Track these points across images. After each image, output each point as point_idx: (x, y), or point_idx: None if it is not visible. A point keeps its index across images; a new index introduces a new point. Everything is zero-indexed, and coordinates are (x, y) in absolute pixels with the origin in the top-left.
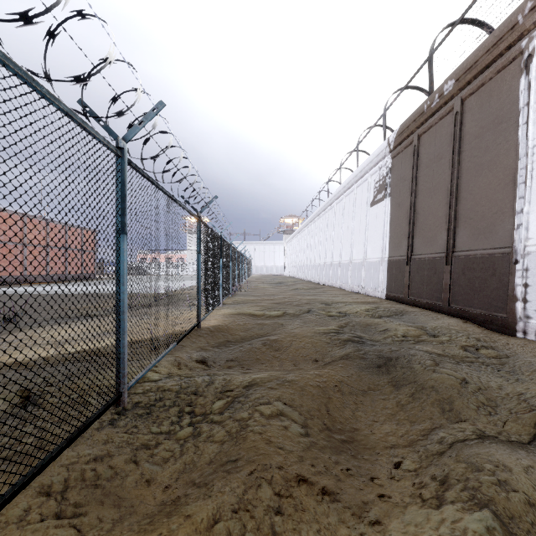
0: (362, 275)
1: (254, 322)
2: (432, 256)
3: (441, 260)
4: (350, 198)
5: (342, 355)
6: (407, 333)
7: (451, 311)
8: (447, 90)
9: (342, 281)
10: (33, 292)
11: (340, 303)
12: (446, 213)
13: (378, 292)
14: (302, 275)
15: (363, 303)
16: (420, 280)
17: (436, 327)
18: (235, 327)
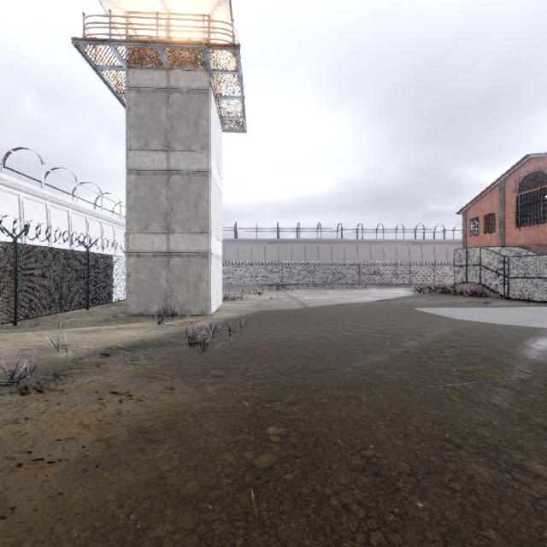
0: None
1: None
2: None
3: None
4: None
5: None
6: None
7: None
8: None
9: None
10: None
11: None
12: None
13: None
14: None
15: None
16: None
17: None
18: None
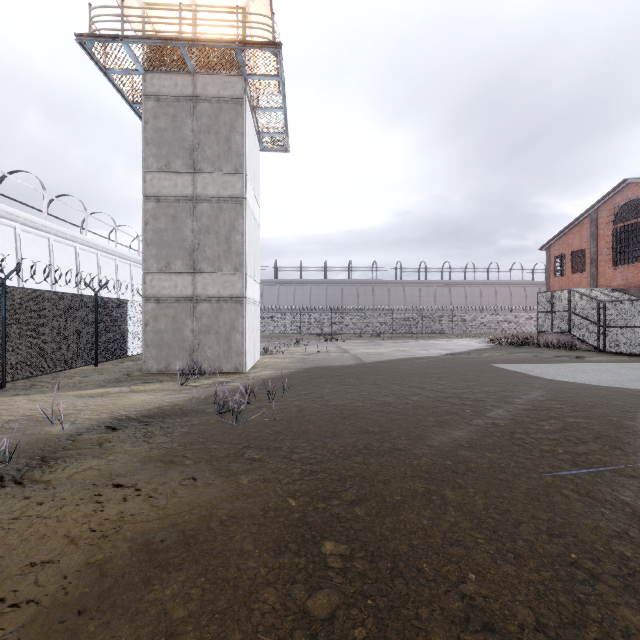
0: None
1: None
2: None
3: None
4: None
5: None
6: None
7: None
8: None
9: None
10: None
11: None
12: None
13: None
14: None
15: None
16: None
17: None
18: None
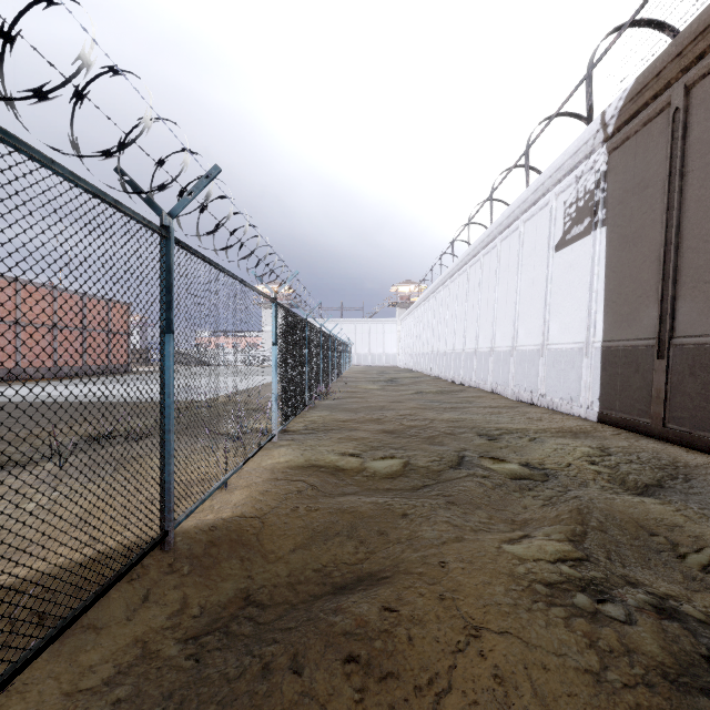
0: (539, 374)
1: (333, 505)
2: None
3: None
4: (511, 241)
5: None
6: None
7: None
8: None
9: (496, 381)
10: None
11: (516, 434)
12: None
13: (580, 407)
14: (425, 368)
15: (564, 434)
16: (703, 391)
17: None
18: (282, 527)
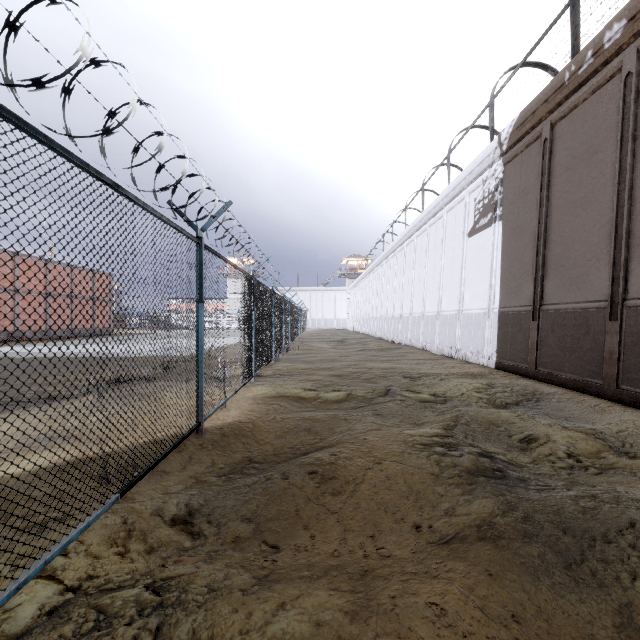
0: (456, 333)
1: (299, 415)
2: (581, 306)
3: (600, 312)
4: (437, 227)
5: (477, 521)
6: (573, 447)
7: (623, 396)
8: (611, 39)
9: (425, 340)
10: (10, 355)
11: (431, 376)
12: (608, 238)
13: (484, 358)
14: (370, 331)
15: (466, 376)
16: (559, 343)
17: (620, 432)
18: (267, 427)
